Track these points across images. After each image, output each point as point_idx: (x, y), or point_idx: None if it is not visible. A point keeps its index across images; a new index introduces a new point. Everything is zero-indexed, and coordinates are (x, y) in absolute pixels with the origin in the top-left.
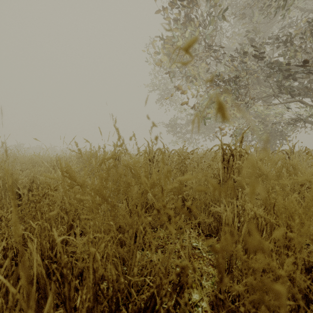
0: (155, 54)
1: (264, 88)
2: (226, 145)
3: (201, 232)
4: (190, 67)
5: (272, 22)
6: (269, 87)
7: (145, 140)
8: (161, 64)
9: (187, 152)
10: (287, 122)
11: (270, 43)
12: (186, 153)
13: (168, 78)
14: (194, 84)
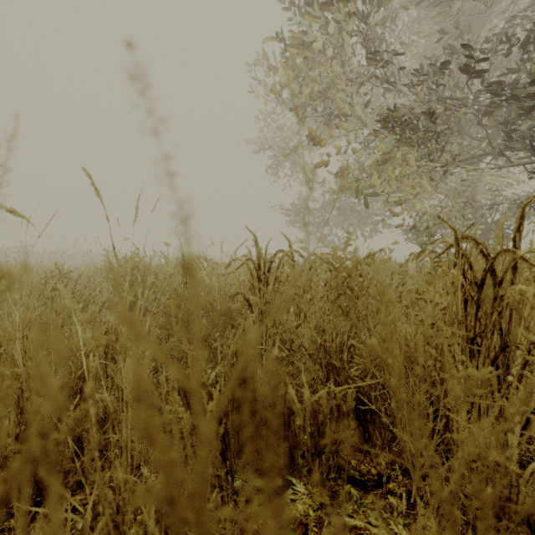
0: (267, 77)
1: (469, 142)
2: (469, 239)
3: (419, 503)
4: (335, 94)
5: (482, 21)
6: (480, 139)
7: (250, 231)
8: (278, 91)
9: (356, 259)
10: (519, 204)
11: (489, 50)
12: (354, 262)
13: (290, 127)
14: (345, 128)
